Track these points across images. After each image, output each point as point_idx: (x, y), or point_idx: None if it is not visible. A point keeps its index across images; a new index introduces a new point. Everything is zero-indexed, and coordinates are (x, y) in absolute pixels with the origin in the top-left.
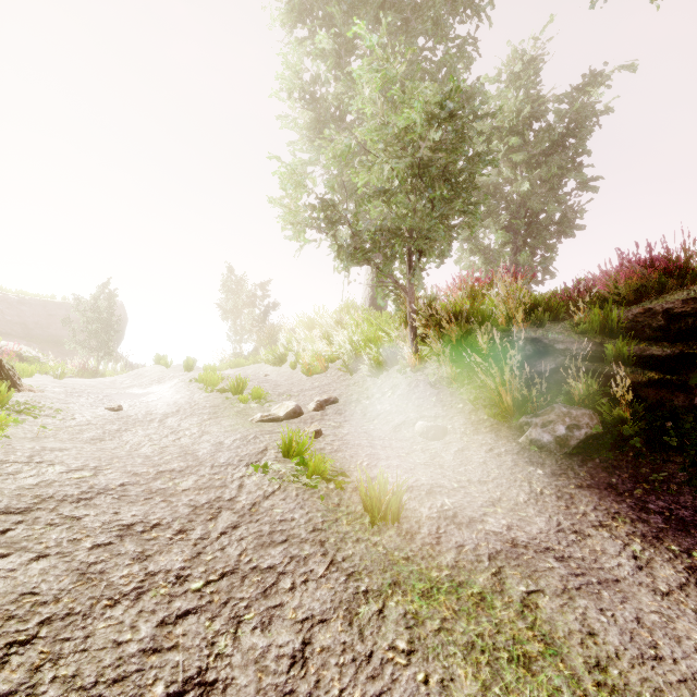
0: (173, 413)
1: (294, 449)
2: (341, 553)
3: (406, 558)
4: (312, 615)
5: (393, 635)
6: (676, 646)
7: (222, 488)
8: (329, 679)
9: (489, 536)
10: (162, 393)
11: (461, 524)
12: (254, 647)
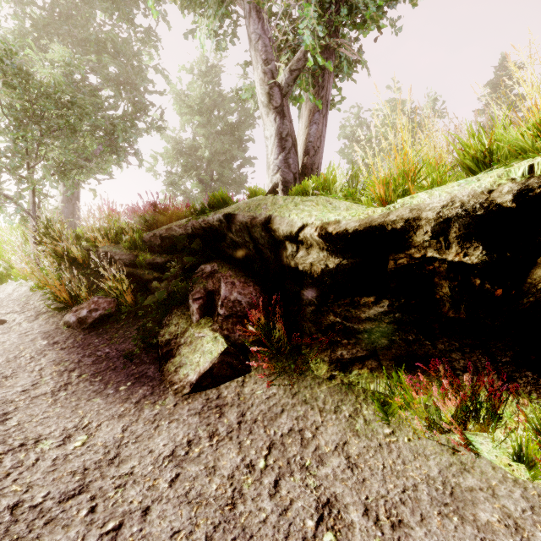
0: None
1: None
2: None
3: None
4: None
5: None
6: None
7: None
8: None
9: None
10: None
11: None
12: None
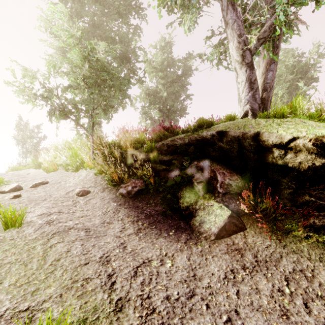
0: None
1: None
2: None
3: (12, 239)
4: None
5: None
6: (98, 250)
7: None
8: None
9: (61, 227)
10: None
11: (52, 224)
12: None
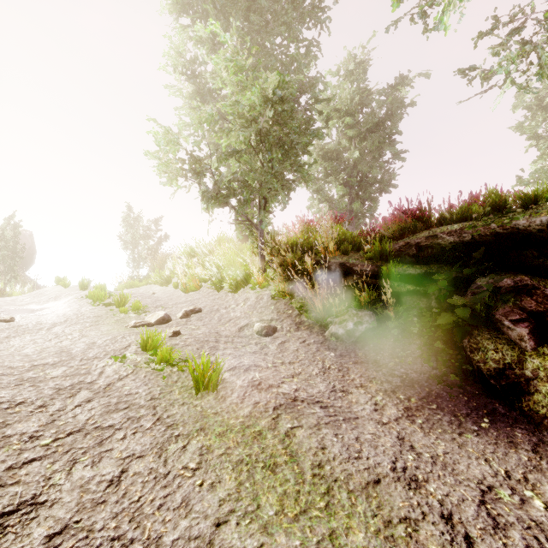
0: (61, 322)
1: (150, 344)
2: (167, 413)
3: (216, 413)
4: (133, 454)
5: (188, 460)
6: (373, 450)
7: (86, 375)
8: (134, 491)
9: (279, 395)
10: (56, 308)
11: (262, 389)
12: (82, 478)
